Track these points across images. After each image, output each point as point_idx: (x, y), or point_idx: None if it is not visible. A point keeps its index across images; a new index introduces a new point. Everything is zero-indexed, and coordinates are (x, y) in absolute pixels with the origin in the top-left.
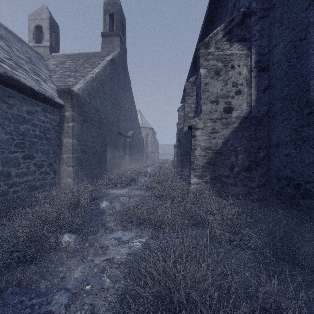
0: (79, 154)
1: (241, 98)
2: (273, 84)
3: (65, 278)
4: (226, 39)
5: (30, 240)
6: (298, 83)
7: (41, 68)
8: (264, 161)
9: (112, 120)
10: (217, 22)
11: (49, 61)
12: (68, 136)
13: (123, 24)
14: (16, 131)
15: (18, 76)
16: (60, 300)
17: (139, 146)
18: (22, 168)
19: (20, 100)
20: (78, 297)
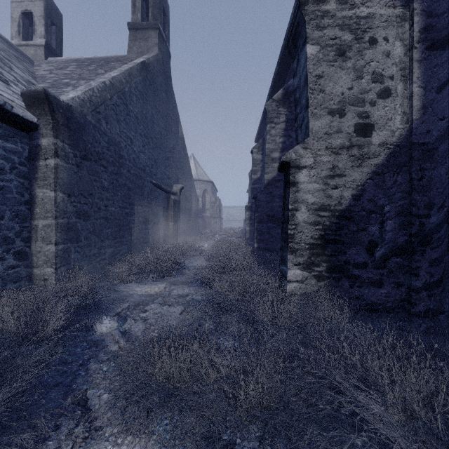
0: (71, 220)
1: (390, 105)
2: None
3: None
4: None
5: None
6: None
7: (12, 68)
8: (438, 235)
9: (144, 164)
10: None
11: (40, 66)
12: (47, 184)
13: (165, 12)
14: None
15: None
16: None
17: (191, 208)
18: None
19: None
20: None
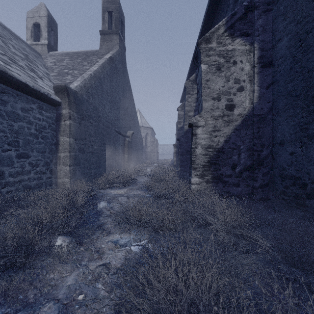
0: (76, 153)
1: (243, 95)
2: (277, 80)
3: (56, 287)
4: (228, 34)
5: (19, 244)
6: (303, 78)
7: (38, 66)
8: (267, 160)
9: (111, 119)
10: (217, 19)
11: (47, 59)
12: (65, 134)
13: (122, 22)
14: (10, 129)
15: (12, 72)
16: (49, 313)
17: (138, 146)
18: (16, 167)
19: (14, 97)
20: (69, 309)
